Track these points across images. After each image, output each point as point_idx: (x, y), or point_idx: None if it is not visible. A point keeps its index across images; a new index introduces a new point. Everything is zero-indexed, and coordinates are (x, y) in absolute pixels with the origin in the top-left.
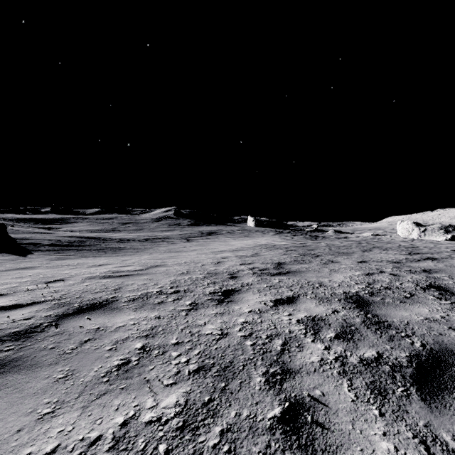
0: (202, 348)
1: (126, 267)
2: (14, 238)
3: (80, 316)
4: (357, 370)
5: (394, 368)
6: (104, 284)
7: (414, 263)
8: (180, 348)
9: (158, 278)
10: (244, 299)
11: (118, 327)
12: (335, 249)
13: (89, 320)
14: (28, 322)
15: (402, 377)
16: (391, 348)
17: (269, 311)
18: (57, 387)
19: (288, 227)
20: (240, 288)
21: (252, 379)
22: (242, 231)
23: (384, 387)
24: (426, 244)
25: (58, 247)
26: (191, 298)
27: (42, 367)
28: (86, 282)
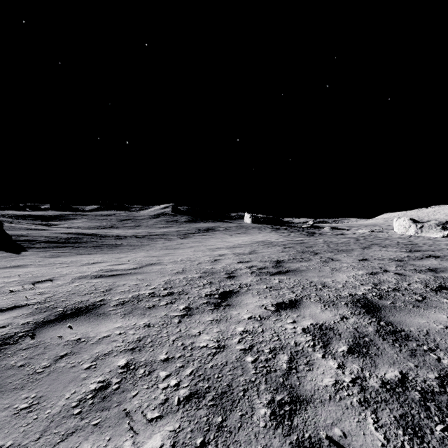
0: (196, 365)
1: (120, 265)
2: (10, 235)
3: (62, 323)
4: (381, 398)
5: (425, 395)
6: (94, 285)
7: (417, 261)
8: (169, 365)
9: (151, 278)
10: (242, 303)
11: (101, 338)
12: (334, 246)
13: (71, 328)
14: (2, 331)
15: (437, 409)
16: (415, 367)
17: (270, 317)
18: (16, 422)
19: (284, 224)
20: (238, 290)
21: (254, 412)
22: (239, 227)
23: (419, 424)
24: (424, 241)
25: (54, 244)
26: (185, 301)
27: (4, 392)
28: (75, 282)
